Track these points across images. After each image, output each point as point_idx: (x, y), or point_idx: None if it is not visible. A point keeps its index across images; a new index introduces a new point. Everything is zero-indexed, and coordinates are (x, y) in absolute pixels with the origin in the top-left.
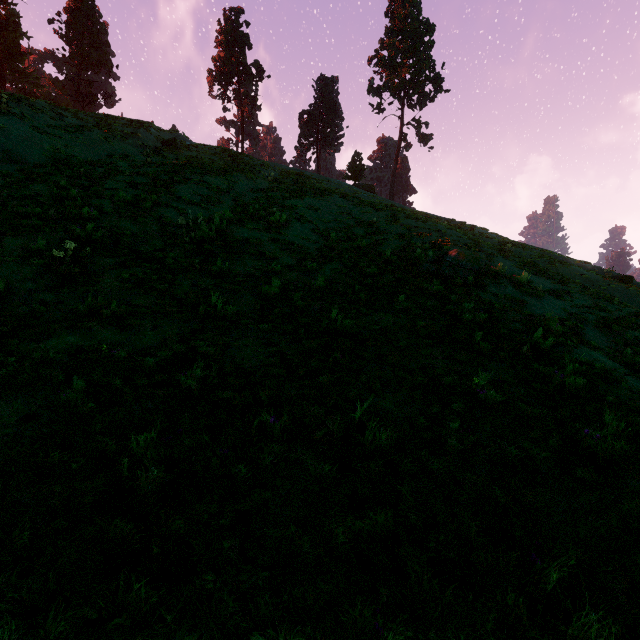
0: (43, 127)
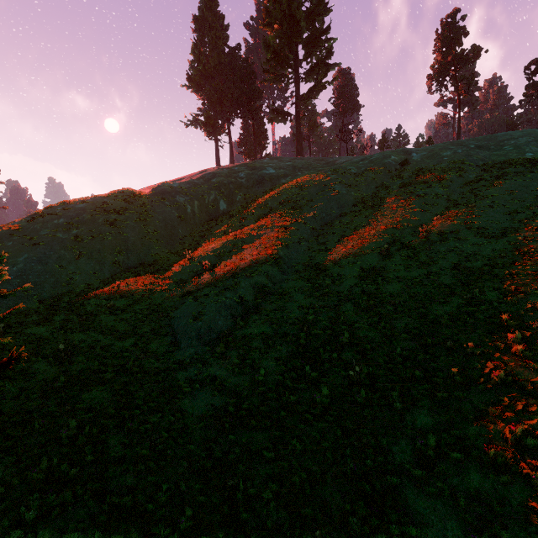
0: (348, 183)
